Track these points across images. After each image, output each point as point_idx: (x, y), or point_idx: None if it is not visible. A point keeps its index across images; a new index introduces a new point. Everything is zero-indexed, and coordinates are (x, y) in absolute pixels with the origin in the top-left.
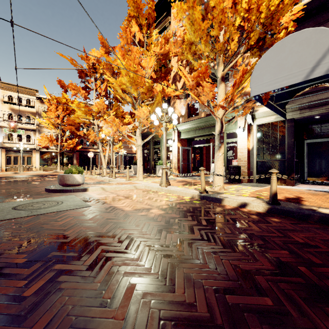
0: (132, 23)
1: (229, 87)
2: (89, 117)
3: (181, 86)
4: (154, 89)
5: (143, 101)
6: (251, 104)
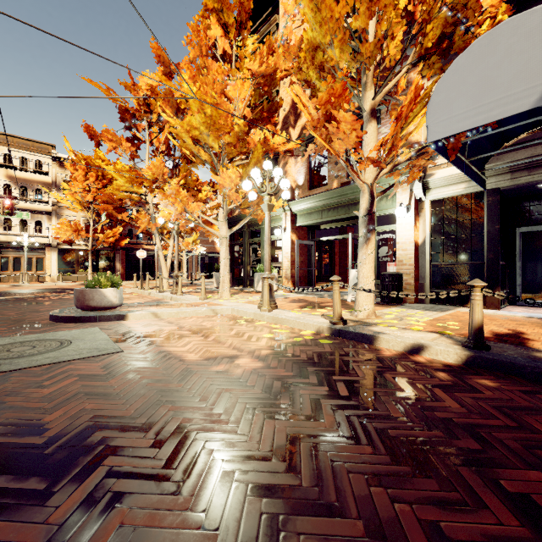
0: (211, 21)
1: (381, 135)
2: (137, 190)
3: (297, 134)
4: (250, 139)
5: (230, 160)
6: (424, 160)
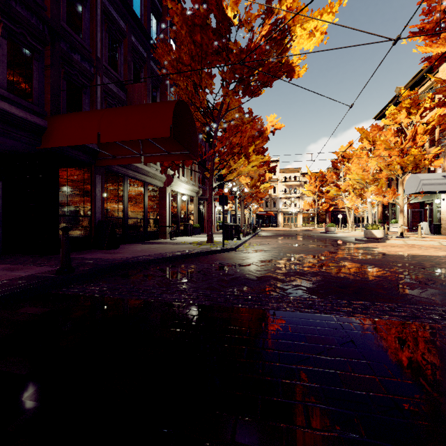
0: (363, 141)
1: (438, 168)
2: (338, 193)
3: None
4: (380, 175)
5: (373, 182)
6: None
